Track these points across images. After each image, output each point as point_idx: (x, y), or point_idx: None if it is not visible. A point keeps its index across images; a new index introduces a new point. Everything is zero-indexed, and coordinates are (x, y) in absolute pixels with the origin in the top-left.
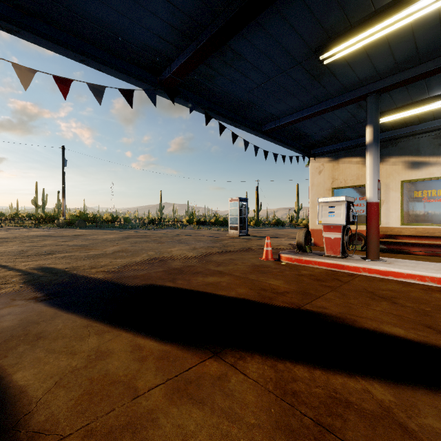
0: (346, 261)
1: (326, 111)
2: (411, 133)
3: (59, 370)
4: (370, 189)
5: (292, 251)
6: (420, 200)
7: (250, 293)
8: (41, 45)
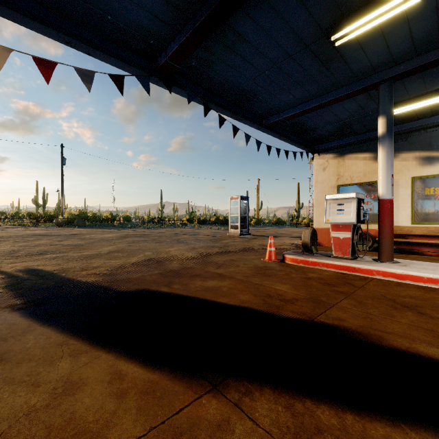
0: (357, 263)
1: (334, 102)
2: (423, 126)
3: (11, 411)
4: (383, 184)
5: (297, 251)
6: (432, 198)
7: (254, 301)
8: (21, 23)
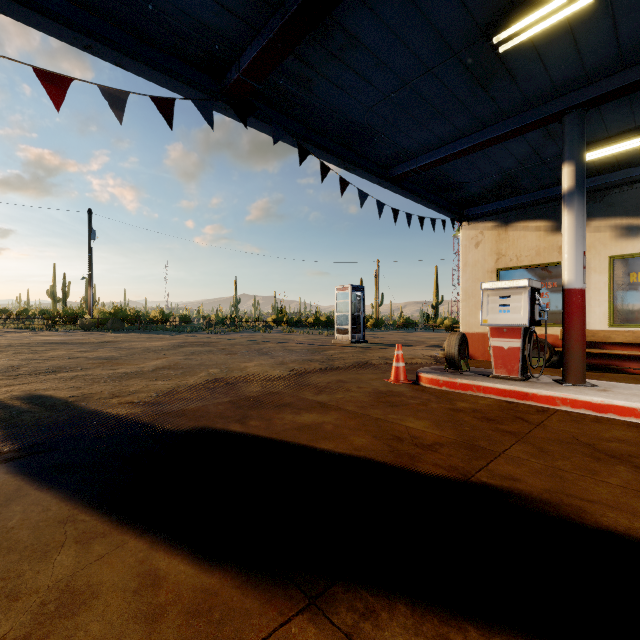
0: (530, 386)
1: (495, 143)
2: (627, 180)
3: None
4: (570, 267)
5: (437, 368)
6: None
7: (375, 447)
8: (13, 15)
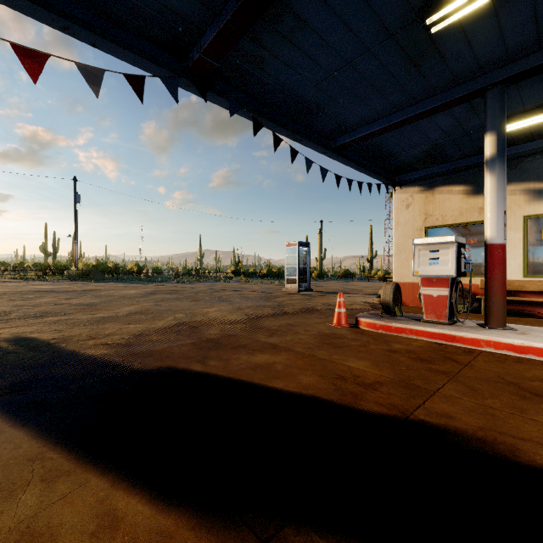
0: (457, 330)
1: (425, 116)
2: (539, 149)
3: None
4: (492, 224)
5: (374, 313)
6: None
7: (321, 386)
8: None
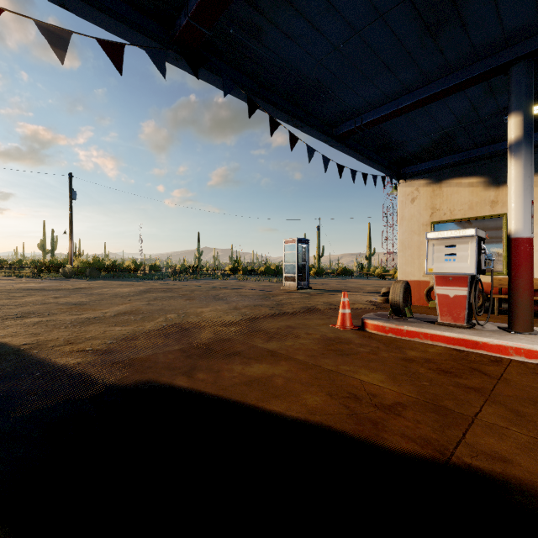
0: (479, 334)
1: (438, 98)
2: None
3: None
4: (517, 216)
5: (381, 314)
6: None
7: (331, 409)
8: None
